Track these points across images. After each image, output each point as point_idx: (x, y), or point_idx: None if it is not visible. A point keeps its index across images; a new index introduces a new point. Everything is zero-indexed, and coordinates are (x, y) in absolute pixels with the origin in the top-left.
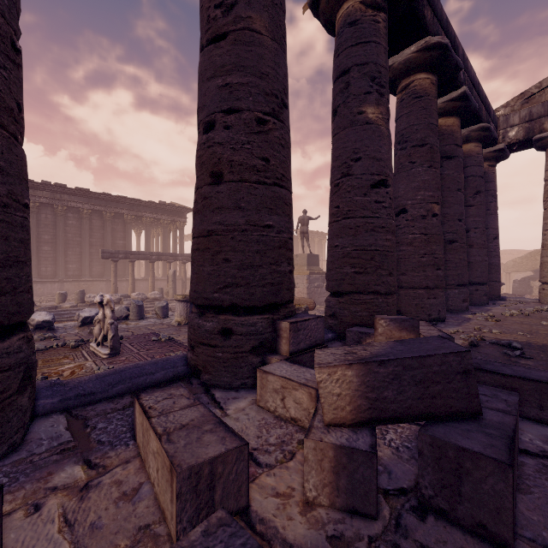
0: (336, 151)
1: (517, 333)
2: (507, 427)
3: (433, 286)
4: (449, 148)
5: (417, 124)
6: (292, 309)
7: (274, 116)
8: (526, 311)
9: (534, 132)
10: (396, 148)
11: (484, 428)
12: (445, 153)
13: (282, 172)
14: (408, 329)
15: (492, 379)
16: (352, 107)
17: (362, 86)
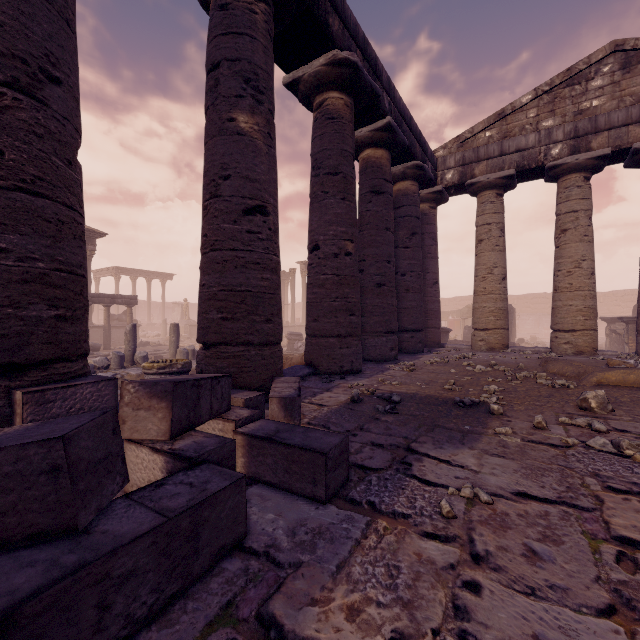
0: (205, 165)
1: (416, 384)
2: (113, 544)
3: (346, 334)
4: (378, 182)
5: (330, 149)
6: (62, 371)
7: (21, 90)
8: (451, 358)
9: (467, 177)
10: (311, 174)
11: (69, 553)
12: (374, 188)
13: (38, 173)
14: (160, 395)
15: (278, 451)
16: (221, 111)
17: (233, 87)
